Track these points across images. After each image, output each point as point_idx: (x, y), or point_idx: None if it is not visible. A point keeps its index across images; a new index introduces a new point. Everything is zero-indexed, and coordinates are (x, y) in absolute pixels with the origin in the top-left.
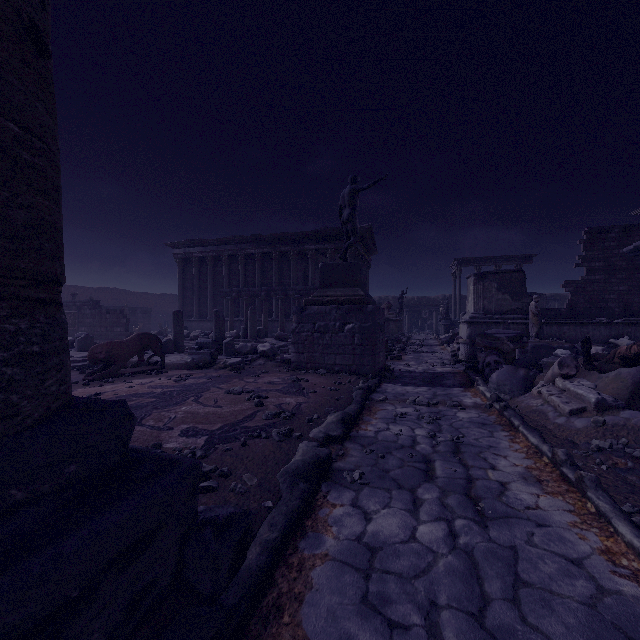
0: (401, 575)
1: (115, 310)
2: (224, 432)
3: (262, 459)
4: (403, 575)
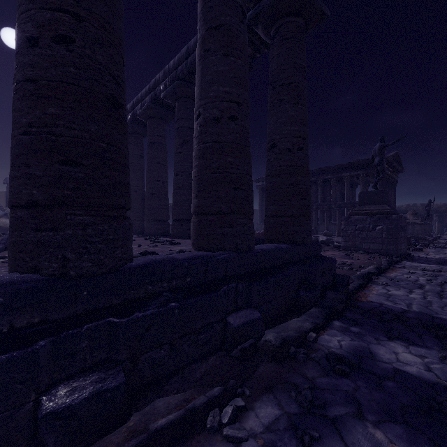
0: (400, 299)
1: None
2: None
3: (343, 273)
4: (401, 299)
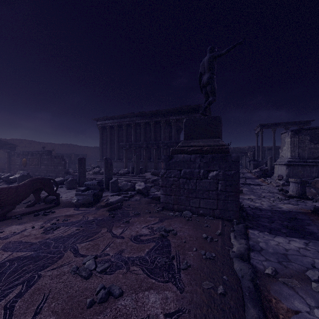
0: None
1: (58, 156)
2: None
3: None
4: None
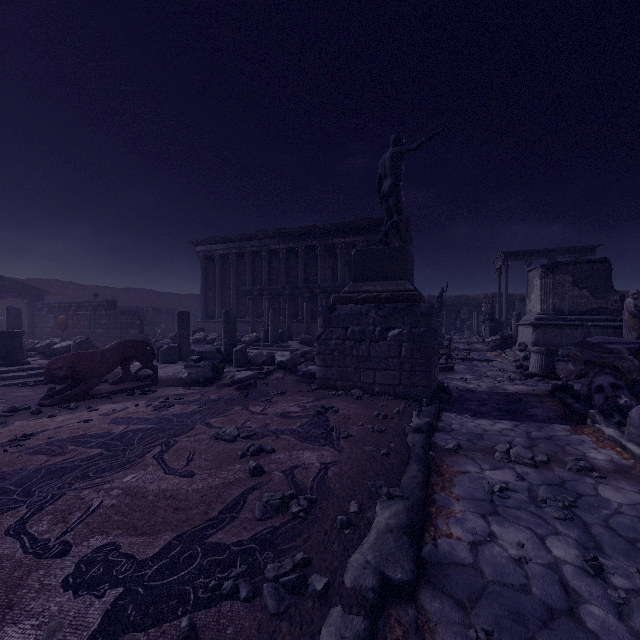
0: None
1: (129, 311)
2: (164, 570)
3: None
4: None
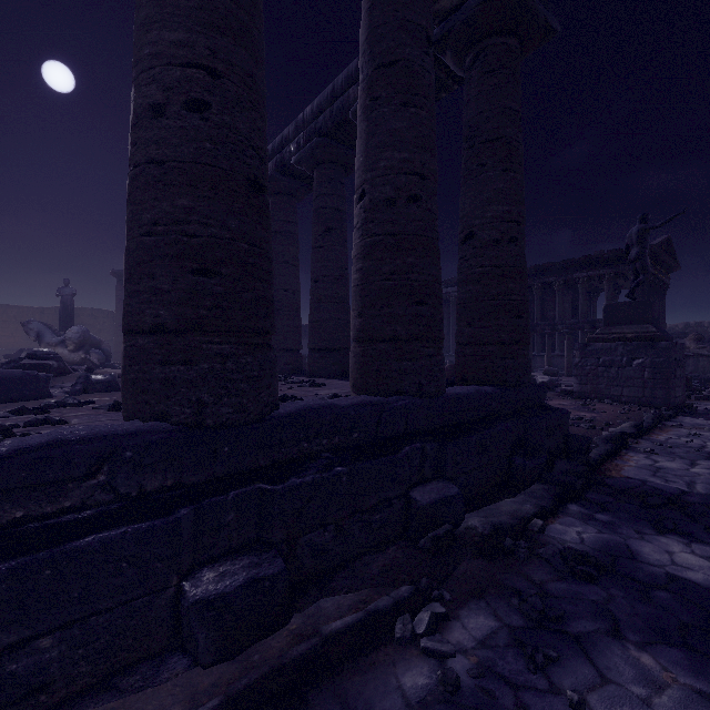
0: (675, 475)
1: None
2: None
3: (580, 433)
4: (676, 475)
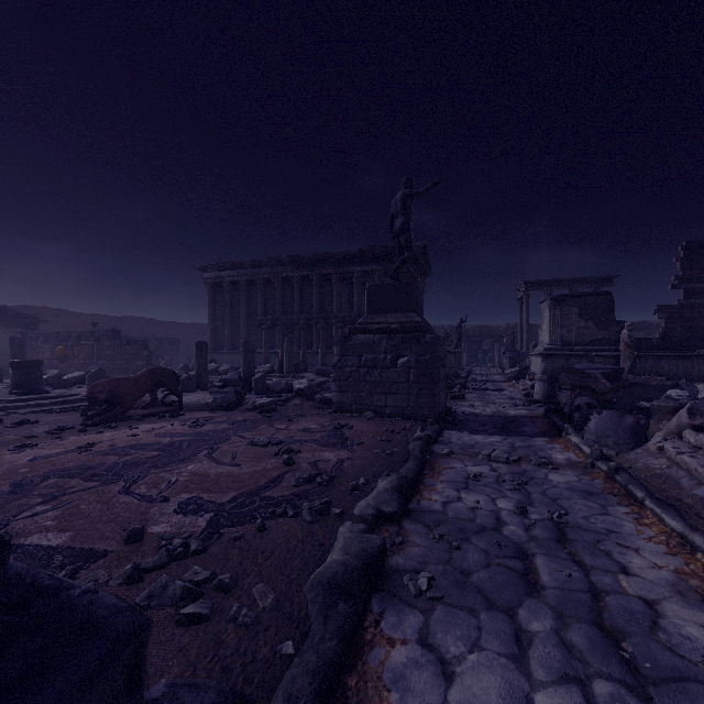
0: None
1: (136, 341)
2: (237, 506)
3: (285, 555)
4: None
